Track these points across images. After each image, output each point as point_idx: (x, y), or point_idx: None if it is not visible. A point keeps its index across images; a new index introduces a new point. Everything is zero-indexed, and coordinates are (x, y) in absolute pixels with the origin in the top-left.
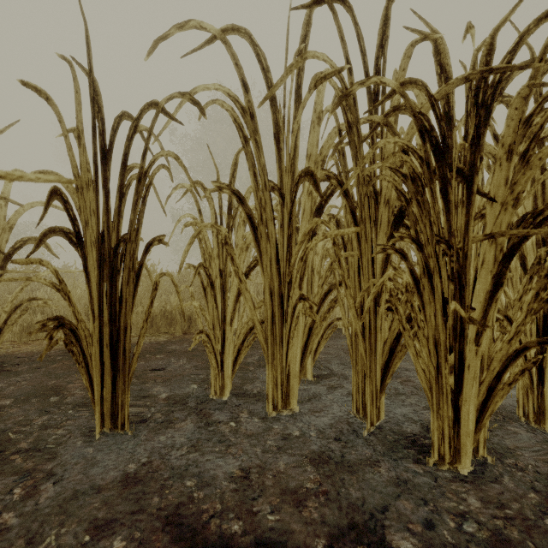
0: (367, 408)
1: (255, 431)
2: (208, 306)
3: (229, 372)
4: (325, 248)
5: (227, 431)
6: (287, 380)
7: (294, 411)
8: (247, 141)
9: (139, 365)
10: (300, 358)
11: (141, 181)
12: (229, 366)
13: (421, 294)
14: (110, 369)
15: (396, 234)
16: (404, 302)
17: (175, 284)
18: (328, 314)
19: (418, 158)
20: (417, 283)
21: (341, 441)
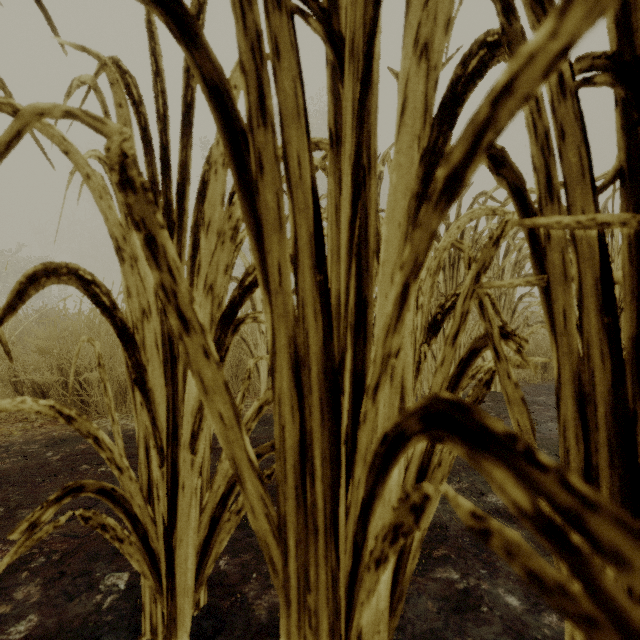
0: None
1: None
2: (134, 395)
3: (187, 578)
4: (448, 242)
5: None
6: None
7: None
8: None
9: (48, 495)
10: (393, 565)
11: None
12: (189, 561)
13: None
14: None
15: None
16: None
17: None
18: None
19: None
20: None
21: None
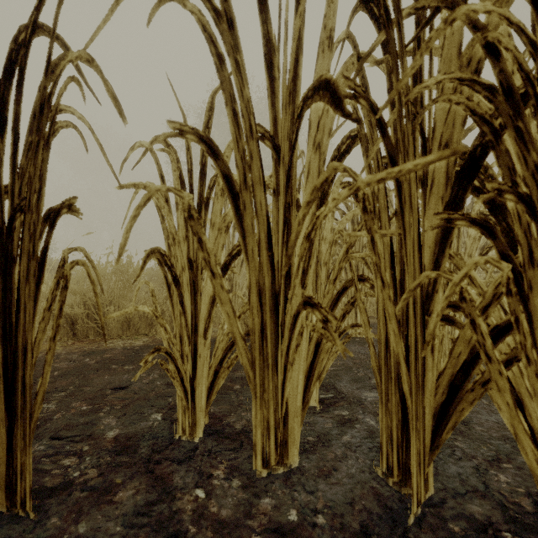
0: (413, 479)
1: (233, 509)
2: (174, 310)
3: (202, 402)
4: (337, 230)
5: (189, 509)
6: (283, 421)
7: (294, 465)
8: (222, 62)
9: (98, 380)
10: (303, 387)
11: (44, 110)
12: (203, 394)
13: (525, 297)
14: (4, 413)
15: (490, 184)
16: (480, 310)
17: (91, 280)
18: (342, 322)
19: (528, 44)
20: (516, 278)
21: (371, 537)
